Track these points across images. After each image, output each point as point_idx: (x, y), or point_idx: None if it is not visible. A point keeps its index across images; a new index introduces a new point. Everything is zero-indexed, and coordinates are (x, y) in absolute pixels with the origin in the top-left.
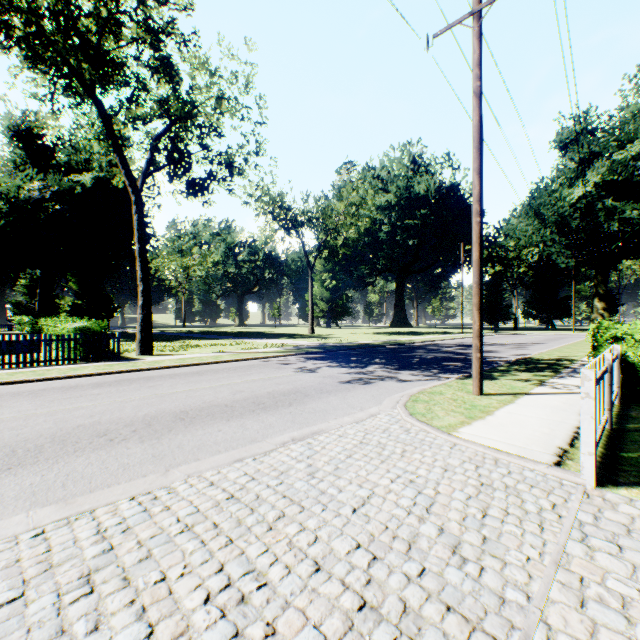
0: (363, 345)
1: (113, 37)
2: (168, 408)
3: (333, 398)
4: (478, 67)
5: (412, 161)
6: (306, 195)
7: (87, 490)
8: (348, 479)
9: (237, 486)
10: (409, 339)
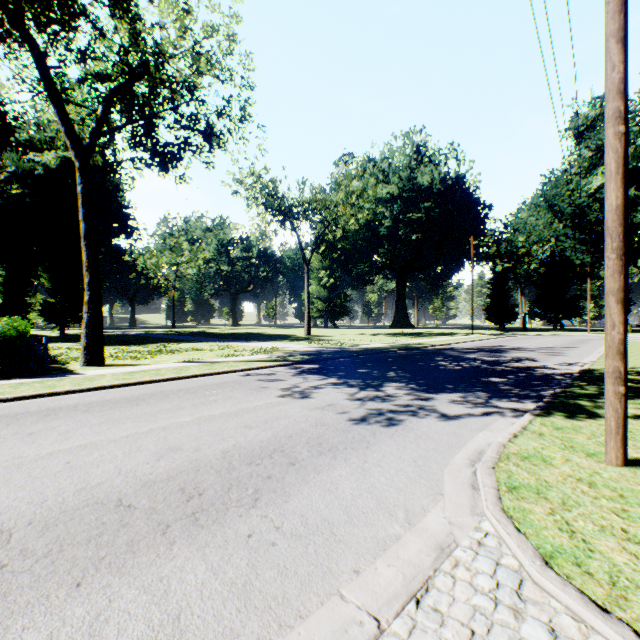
0: (368, 350)
1: None
2: None
3: (342, 472)
4: None
5: (415, 150)
6: (302, 183)
7: None
8: None
9: None
10: (418, 342)
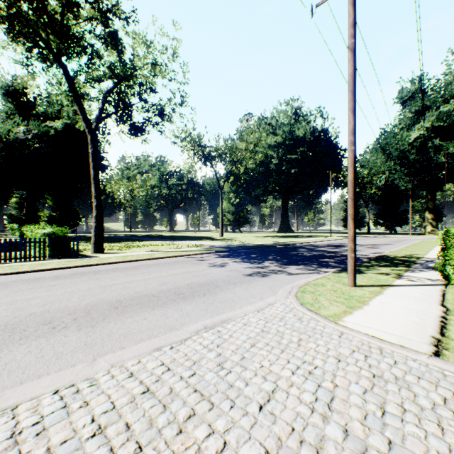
0: (259, 245)
1: (73, 15)
2: (107, 298)
3: (238, 289)
4: (352, 28)
5: (294, 112)
6: (217, 137)
7: (18, 381)
8: (253, 370)
9: (153, 378)
10: (292, 241)
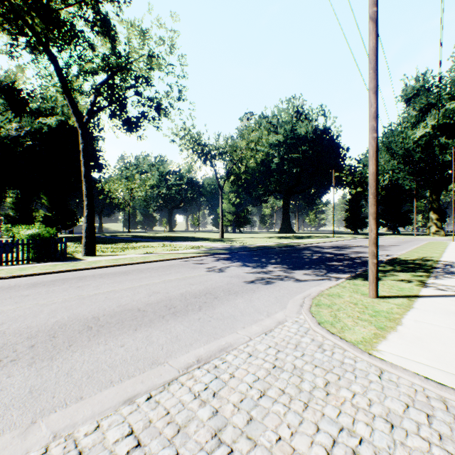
0: (261, 247)
1: None
2: (82, 313)
3: (240, 300)
4: None
5: (295, 111)
6: (217, 135)
7: None
8: (267, 449)
9: None
10: (295, 242)
